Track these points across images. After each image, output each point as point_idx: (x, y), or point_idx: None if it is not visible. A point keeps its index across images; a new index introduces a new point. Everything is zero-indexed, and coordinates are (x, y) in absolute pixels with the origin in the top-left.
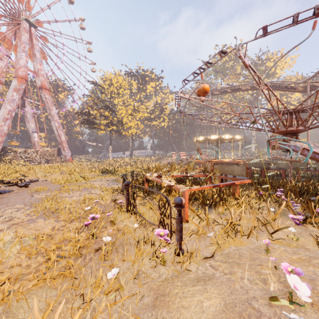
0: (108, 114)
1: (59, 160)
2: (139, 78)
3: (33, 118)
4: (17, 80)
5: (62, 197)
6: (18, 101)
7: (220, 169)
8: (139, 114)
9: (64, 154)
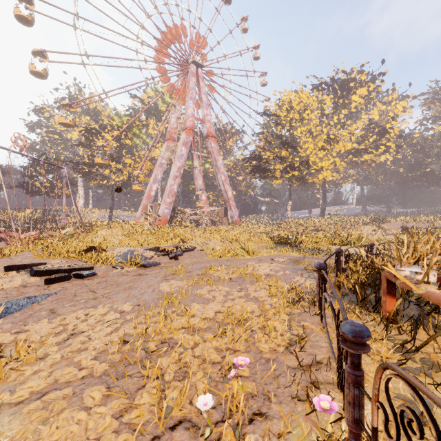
0: (286, 153)
1: (225, 222)
2: (337, 87)
3: (200, 174)
4: (185, 133)
5: (195, 297)
6: (186, 156)
7: None
8: (337, 145)
9: (231, 214)
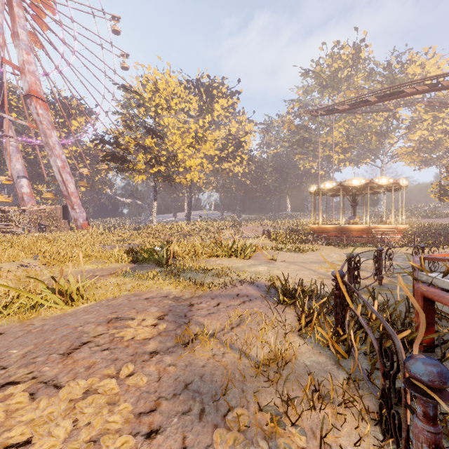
0: (151, 143)
1: (64, 227)
2: (203, 89)
3: (18, 153)
4: None
5: None
6: None
7: None
8: (205, 146)
9: (74, 215)
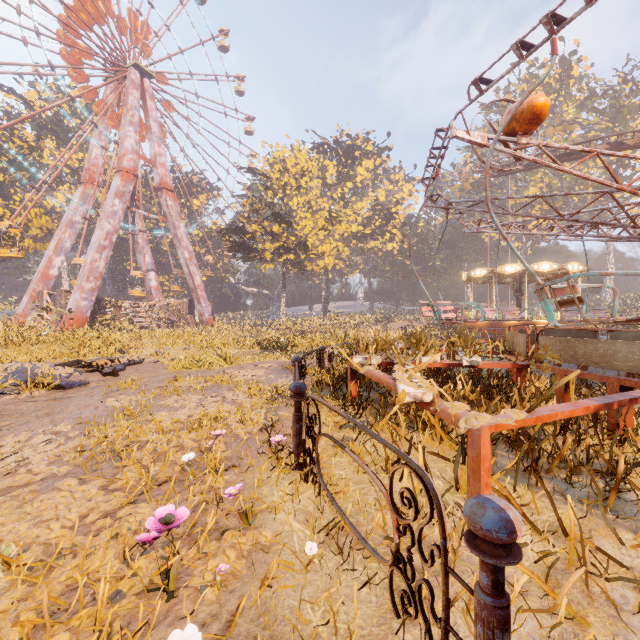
0: (279, 230)
1: (190, 322)
2: (341, 153)
3: (148, 246)
4: (121, 177)
5: (160, 408)
6: (122, 215)
7: (559, 349)
8: (340, 227)
9: (200, 310)
